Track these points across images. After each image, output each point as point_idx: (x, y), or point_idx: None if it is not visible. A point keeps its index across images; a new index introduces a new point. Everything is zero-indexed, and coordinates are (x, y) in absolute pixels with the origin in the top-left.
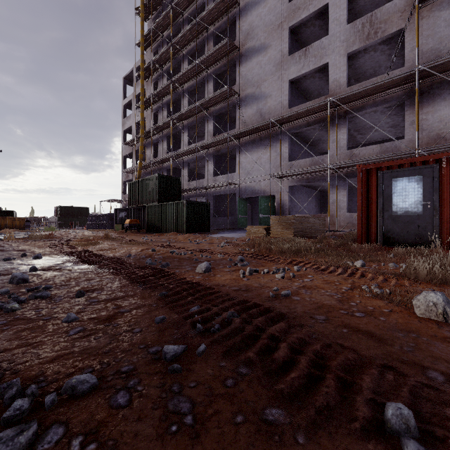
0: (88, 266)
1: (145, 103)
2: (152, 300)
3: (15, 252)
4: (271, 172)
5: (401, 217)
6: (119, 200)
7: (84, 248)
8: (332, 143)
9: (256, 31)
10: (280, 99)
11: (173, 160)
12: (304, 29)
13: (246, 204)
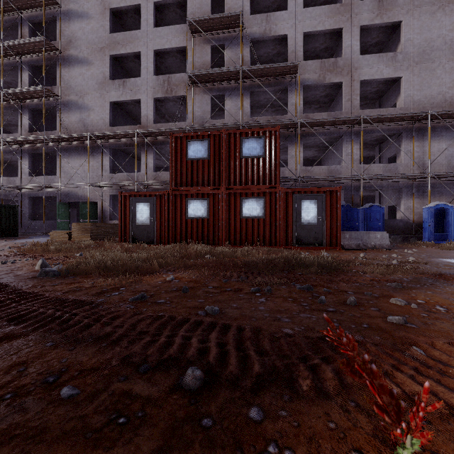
0: None
1: None
2: None
3: None
4: (94, 180)
5: (140, 226)
6: None
7: None
8: (144, 165)
9: (79, 42)
10: (102, 116)
11: None
12: (127, 61)
13: (68, 209)
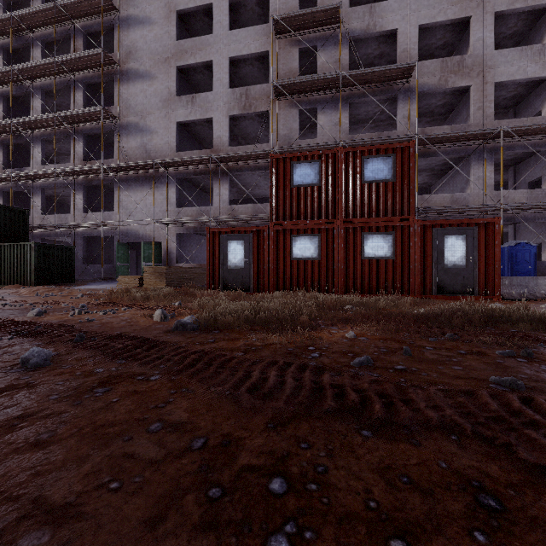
0: None
1: None
2: None
3: None
4: (157, 216)
5: (233, 270)
6: None
7: None
8: (217, 196)
9: (140, 53)
10: (167, 139)
11: (15, 181)
12: (194, 73)
13: (128, 250)
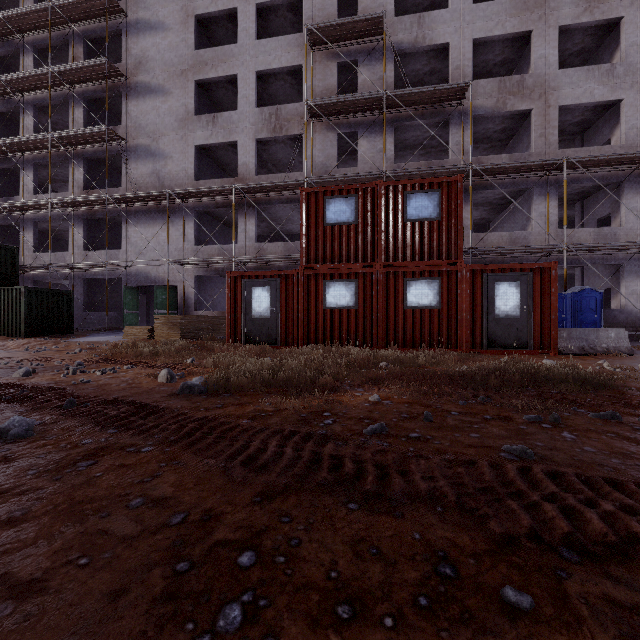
0: None
1: None
2: None
3: None
4: (172, 256)
5: (257, 320)
6: None
7: None
8: (242, 233)
9: (152, 64)
10: (184, 165)
11: (1, 213)
12: (216, 88)
13: (137, 295)
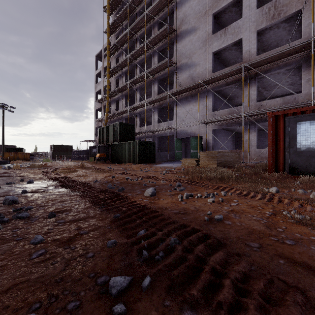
0: (65, 189)
1: (110, 72)
2: (108, 222)
3: (17, 178)
4: (199, 119)
5: (303, 152)
6: (92, 140)
7: (65, 175)
8: (245, 97)
9: (188, 18)
10: (206, 66)
11: (129, 112)
12: (224, 14)
13: (181, 143)
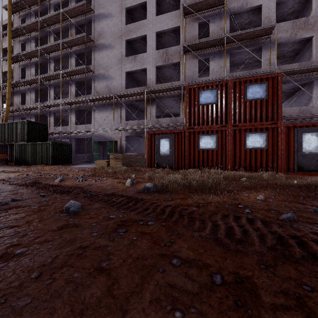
0: None
1: (12, 58)
2: (33, 189)
3: None
4: (115, 126)
5: (162, 156)
6: None
7: None
8: (149, 114)
9: (105, 34)
10: (120, 82)
11: (40, 109)
12: (135, 43)
13: (99, 146)
